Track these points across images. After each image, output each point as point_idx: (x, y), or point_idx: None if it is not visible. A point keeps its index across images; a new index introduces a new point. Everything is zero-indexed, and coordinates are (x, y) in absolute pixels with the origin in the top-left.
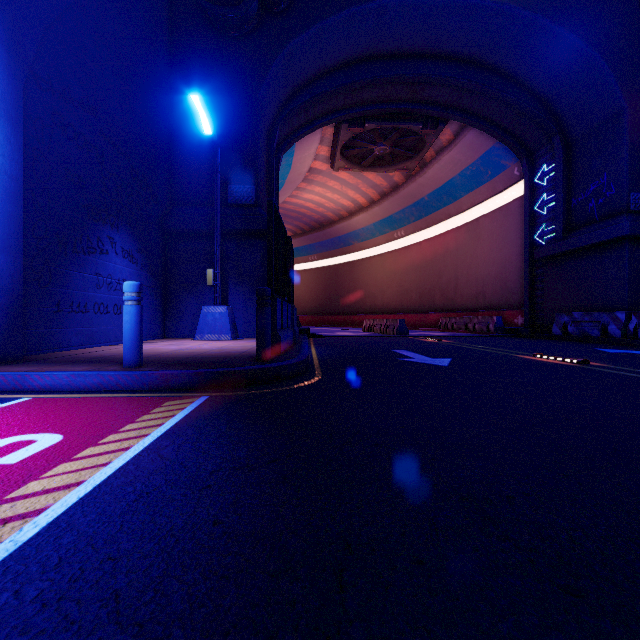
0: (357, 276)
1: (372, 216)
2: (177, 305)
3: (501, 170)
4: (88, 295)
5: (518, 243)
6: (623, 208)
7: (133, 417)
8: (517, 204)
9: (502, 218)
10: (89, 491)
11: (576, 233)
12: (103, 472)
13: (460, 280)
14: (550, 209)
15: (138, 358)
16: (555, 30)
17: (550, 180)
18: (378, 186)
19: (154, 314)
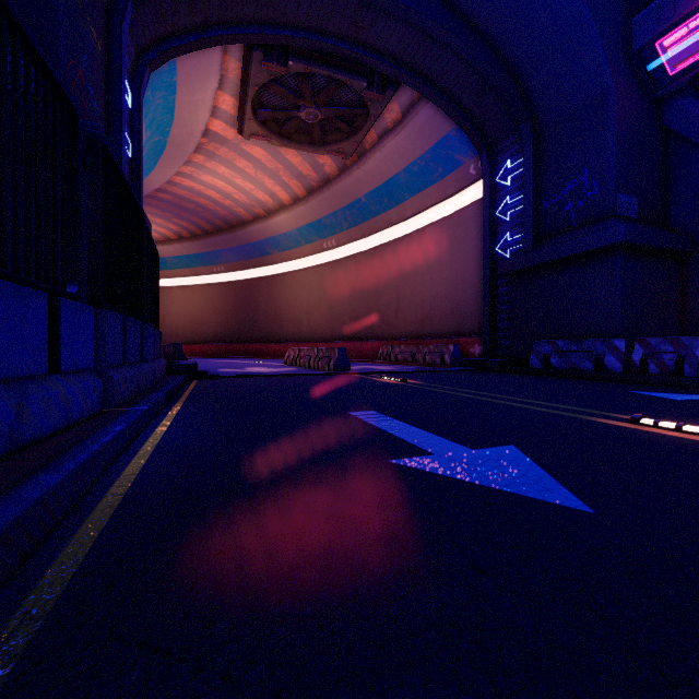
0: (277, 294)
1: (296, 218)
2: None
3: (454, 167)
4: None
5: (473, 257)
6: (609, 211)
7: None
8: (472, 210)
9: (453, 227)
10: None
11: (550, 242)
12: None
13: (403, 301)
14: (515, 214)
15: None
16: None
17: (515, 179)
18: (304, 177)
19: None
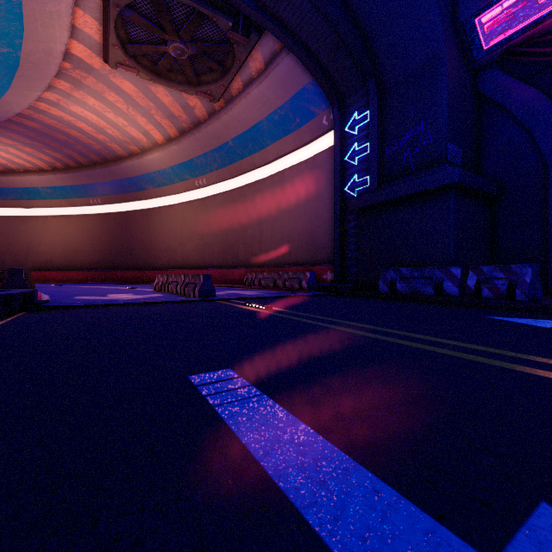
0: (153, 226)
1: (170, 157)
2: None
3: (310, 118)
4: None
5: (325, 197)
6: (442, 157)
7: None
8: (324, 156)
9: (308, 171)
10: None
11: (392, 183)
12: None
13: (265, 234)
14: (362, 159)
15: None
16: None
17: (362, 129)
18: (176, 118)
19: None
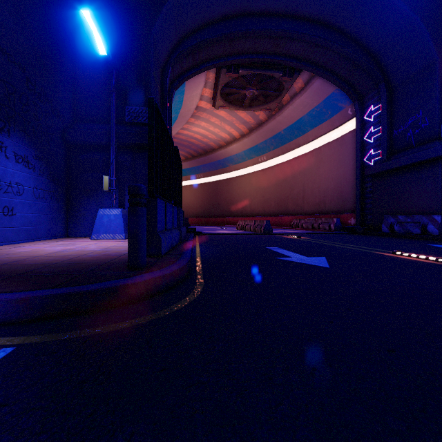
0: (232, 189)
1: (243, 145)
2: (79, 208)
3: (338, 111)
4: None
5: (350, 164)
6: (435, 136)
7: None
8: (350, 136)
9: (338, 146)
10: None
11: (398, 156)
12: None
13: (307, 192)
14: (376, 138)
15: None
16: None
17: (376, 117)
18: (247, 123)
19: (55, 216)
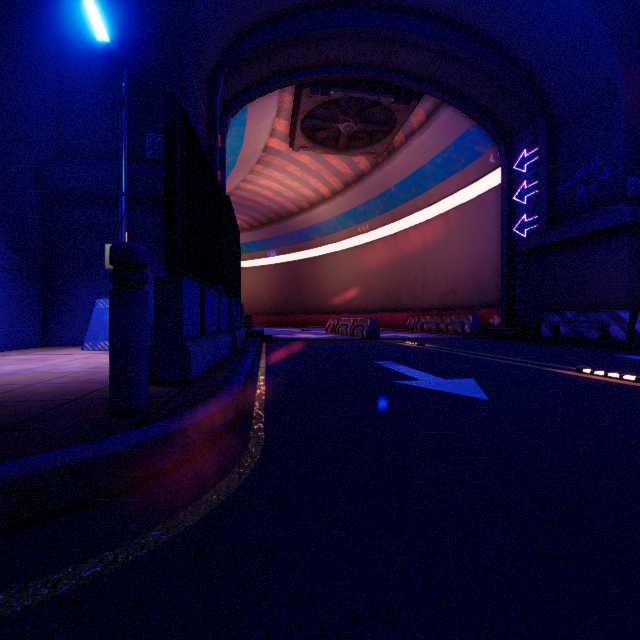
0: (319, 273)
1: (335, 208)
2: (66, 298)
3: (475, 158)
4: None
5: (493, 237)
6: (619, 194)
7: None
8: (492, 195)
9: (475, 210)
10: None
11: (563, 223)
12: None
13: (429, 277)
14: (531, 198)
15: None
16: None
17: (531, 166)
18: (342, 174)
19: (22, 311)
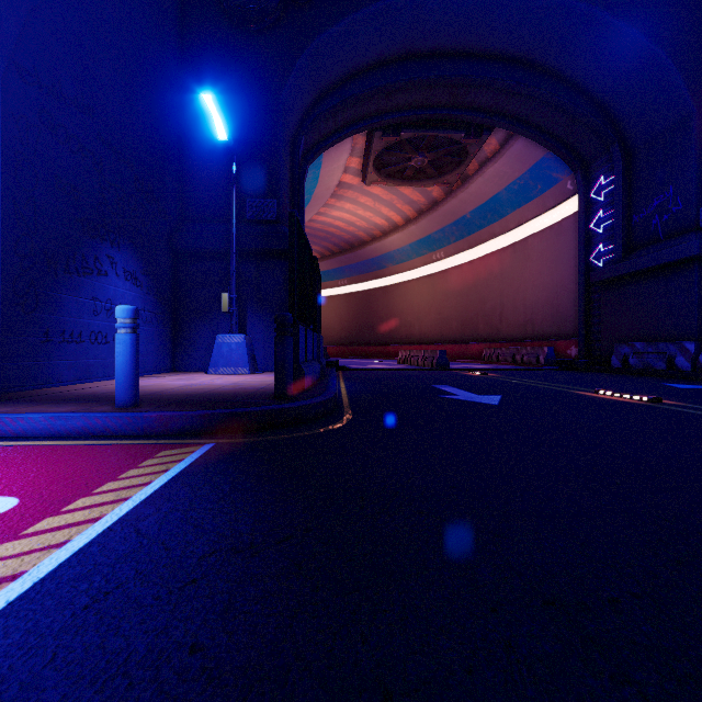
0: (391, 302)
1: (408, 236)
2: (189, 334)
3: (552, 184)
4: (83, 322)
5: (571, 265)
6: (691, 225)
7: (116, 472)
8: (570, 222)
9: (553, 237)
10: (25, 590)
11: (638, 254)
12: (54, 557)
13: (506, 307)
14: (608, 227)
15: (133, 396)
16: (615, 25)
17: (608, 194)
18: (415, 202)
19: (162, 344)
